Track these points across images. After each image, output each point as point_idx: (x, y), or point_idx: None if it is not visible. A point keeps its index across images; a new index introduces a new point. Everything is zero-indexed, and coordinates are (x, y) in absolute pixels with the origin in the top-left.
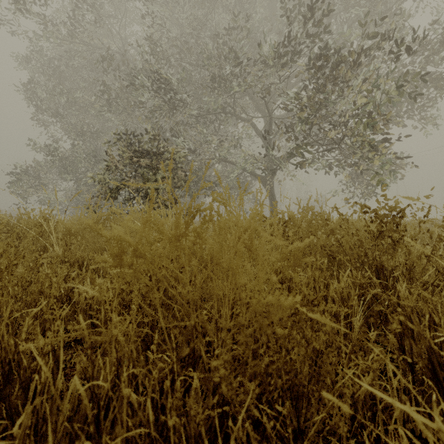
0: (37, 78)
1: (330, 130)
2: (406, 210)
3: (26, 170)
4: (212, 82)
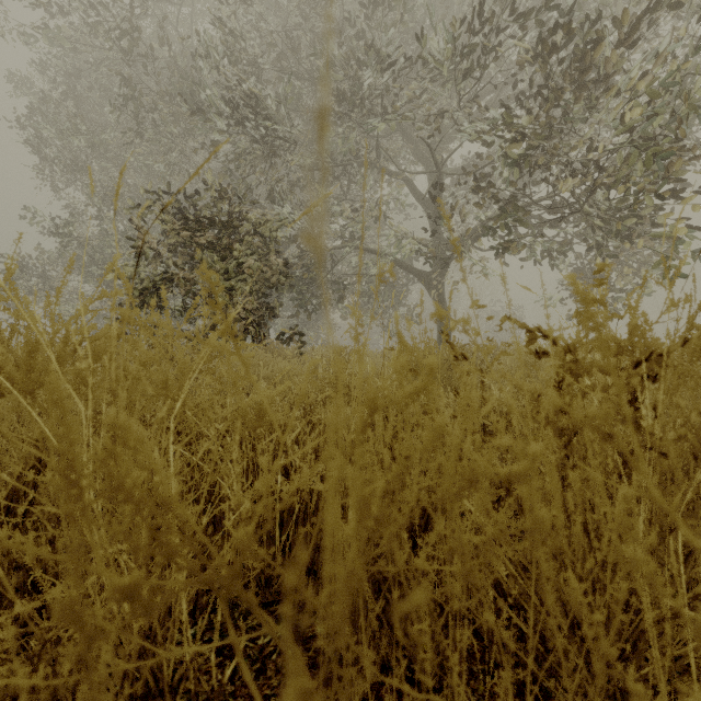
0: (42, 107)
1: (559, 178)
2: (655, 331)
3: (22, 263)
4: (337, 101)
